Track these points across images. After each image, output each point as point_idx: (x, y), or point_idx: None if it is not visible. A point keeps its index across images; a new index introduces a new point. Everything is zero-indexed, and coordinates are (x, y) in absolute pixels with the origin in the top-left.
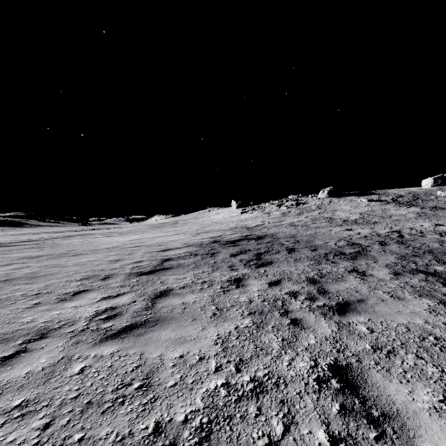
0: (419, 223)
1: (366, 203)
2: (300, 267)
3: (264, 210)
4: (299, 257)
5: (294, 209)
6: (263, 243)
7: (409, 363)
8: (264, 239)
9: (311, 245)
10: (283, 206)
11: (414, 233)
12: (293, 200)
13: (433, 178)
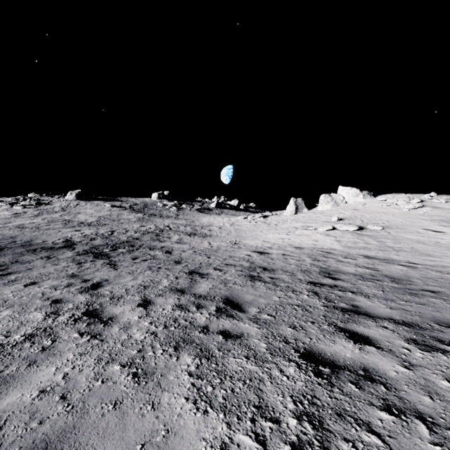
0: (133, 225)
1: (109, 208)
2: None
3: None
4: (5, 254)
5: (32, 209)
6: None
7: (22, 281)
8: None
9: (28, 244)
10: (18, 205)
11: (122, 232)
12: (33, 199)
13: (158, 193)
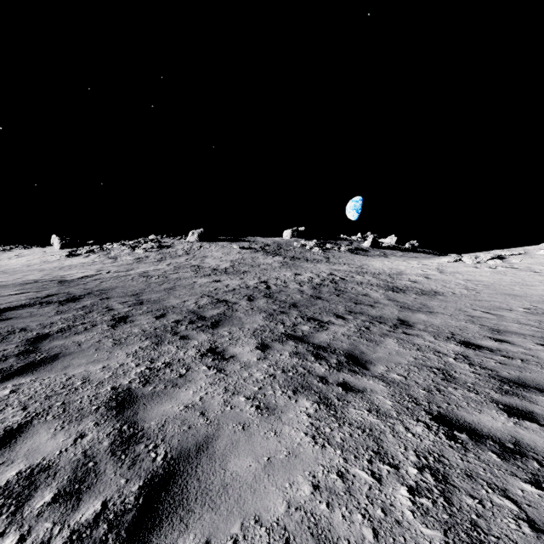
0: (283, 272)
1: (237, 250)
2: (115, 361)
3: (109, 253)
4: (127, 334)
5: (154, 253)
6: (72, 310)
7: None
8: (80, 301)
9: (160, 308)
10: (140, 249)
11: (279, 284)
12: (154, 241)
13: (291, 230)
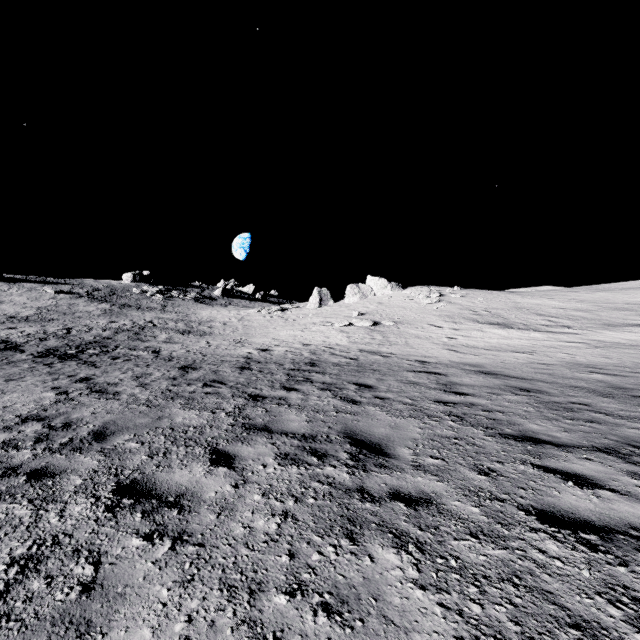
0: (98, 320)
1: (52, 294)
2: None
3: None
4: None
5: None
6: None
7: None
8: None
9: None
10: None
11: (83, 330)
12: None
13: (133, 273)
